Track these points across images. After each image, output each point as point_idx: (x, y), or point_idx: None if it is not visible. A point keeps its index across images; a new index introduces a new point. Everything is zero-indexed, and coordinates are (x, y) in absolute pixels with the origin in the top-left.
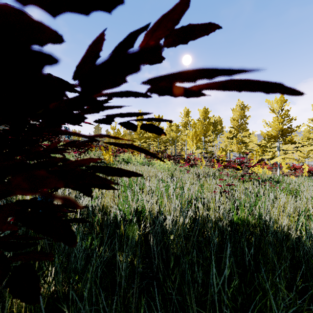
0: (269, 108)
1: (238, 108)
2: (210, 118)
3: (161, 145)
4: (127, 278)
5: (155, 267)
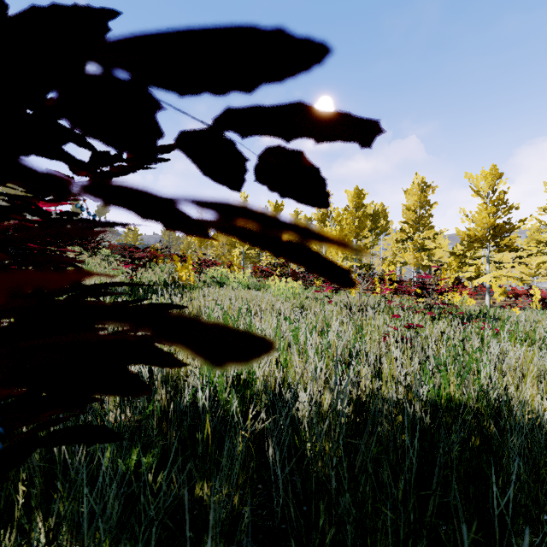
0: (471, 188)
1: (416, 188)
2: (366, 206)
3: None
4: (219, 543)
5: (277, 503)
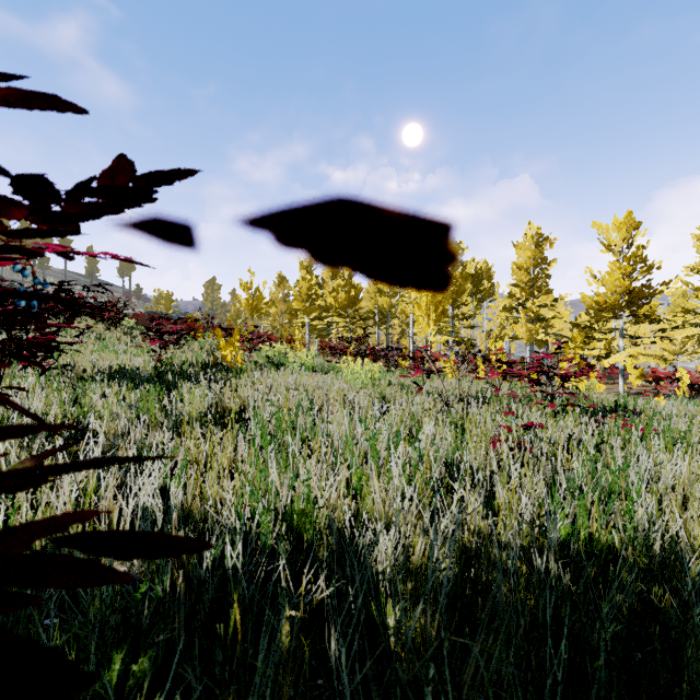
0: (601, 241)
1: (530, 242)
2: (465, 265)
3: (356, 324)
4: None
5: None
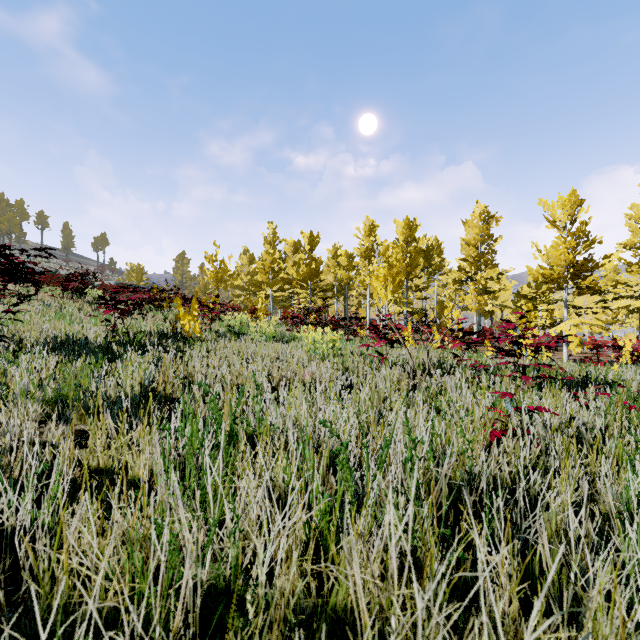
0: (546, 218)
1: (478, 219)
2: (418, 241)
3: (317, 295)
4: None
5: None
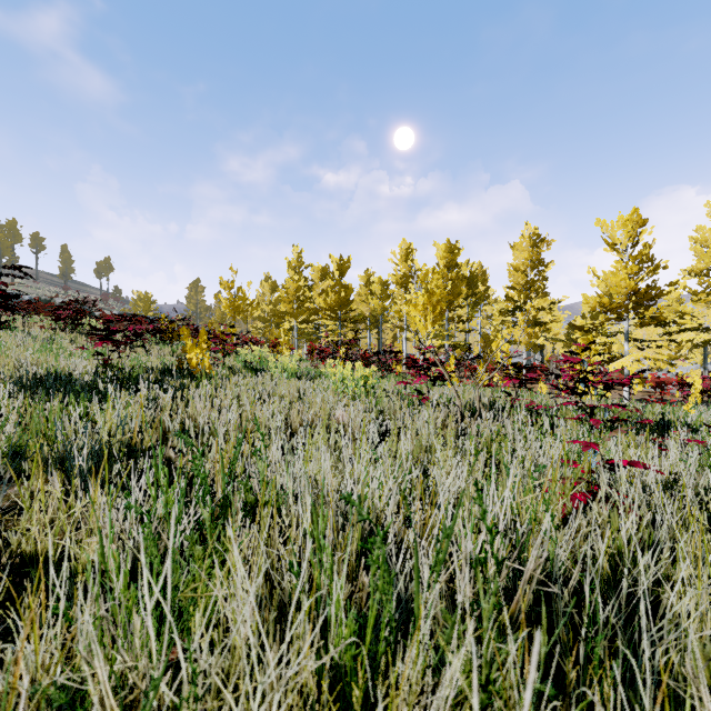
0: (604, 240)
1: (527, 243)
2: (460, 266)
3: (347, 327)
4: None
5: None
